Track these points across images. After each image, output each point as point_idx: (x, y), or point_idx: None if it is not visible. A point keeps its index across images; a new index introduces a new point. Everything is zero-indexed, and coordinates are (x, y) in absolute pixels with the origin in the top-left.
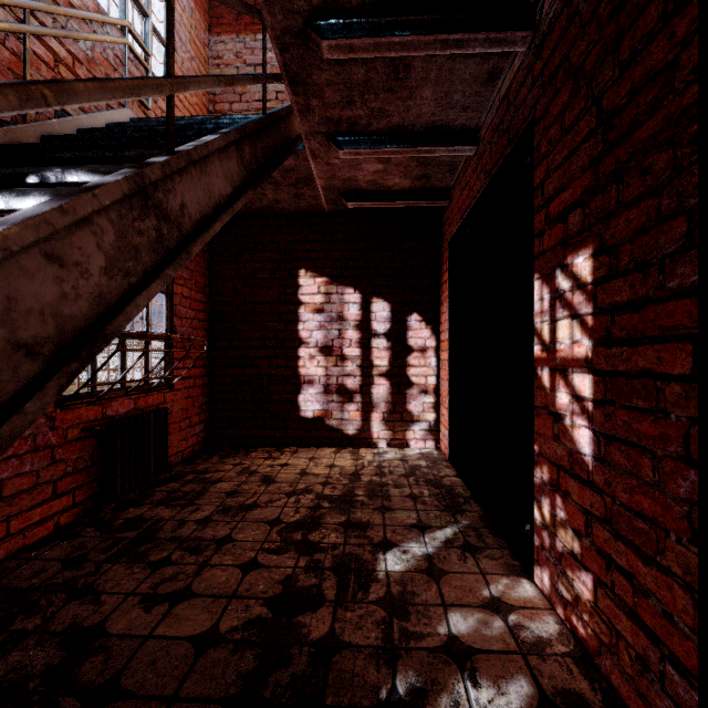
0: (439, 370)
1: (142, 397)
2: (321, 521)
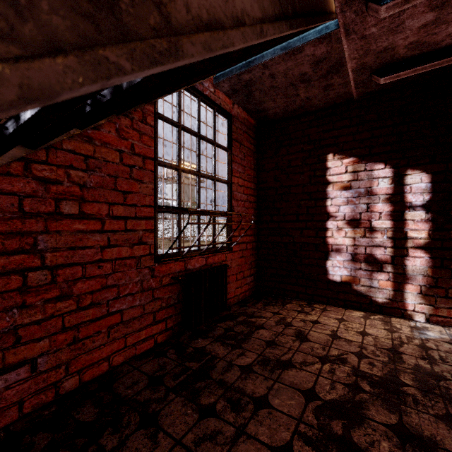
0: None
1: (210, 256)
2: (363, 412)
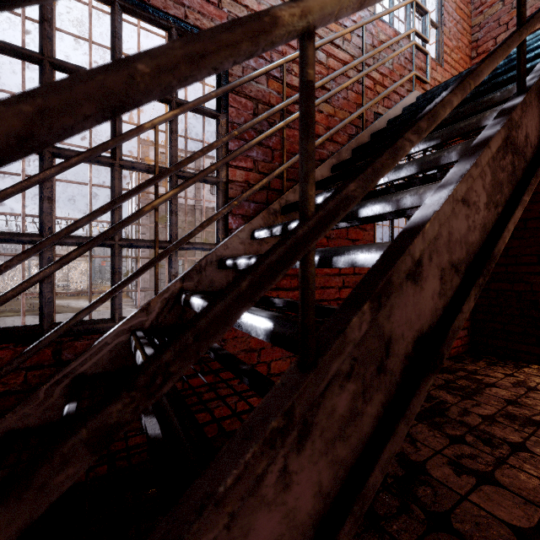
0: None
1: None
2: None
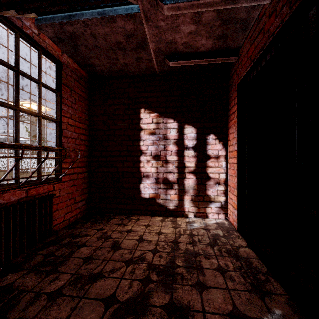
0: (228, 169)
1: (33, 188)
2: (148, 301)
